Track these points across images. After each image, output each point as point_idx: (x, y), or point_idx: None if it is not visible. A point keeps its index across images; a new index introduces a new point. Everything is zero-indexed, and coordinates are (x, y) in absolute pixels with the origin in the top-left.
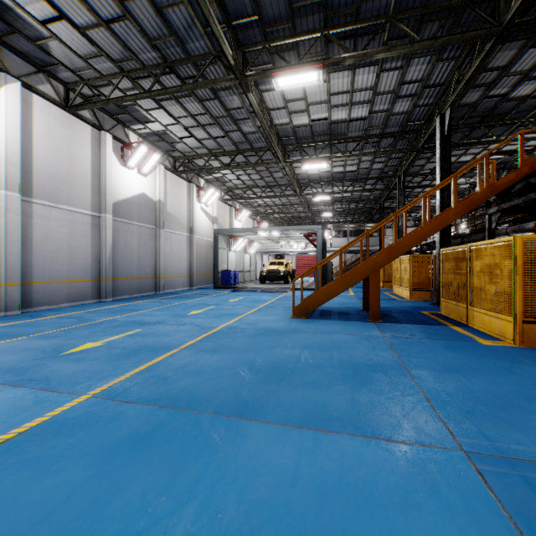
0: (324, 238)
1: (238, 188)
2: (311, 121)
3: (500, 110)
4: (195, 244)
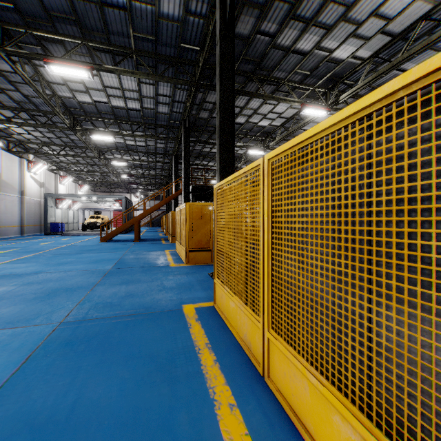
0: (129, 202)
1: (63, 162)
2: (115, 142)
3: (203, 153)
4: (26, 203)
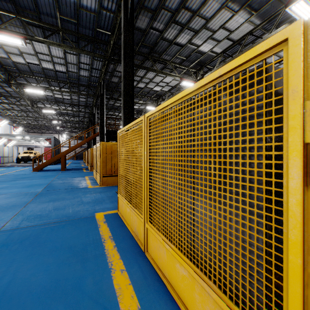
0: (57, 141)
1: None
2: (45, 95)
3: (115, 107)
4: None
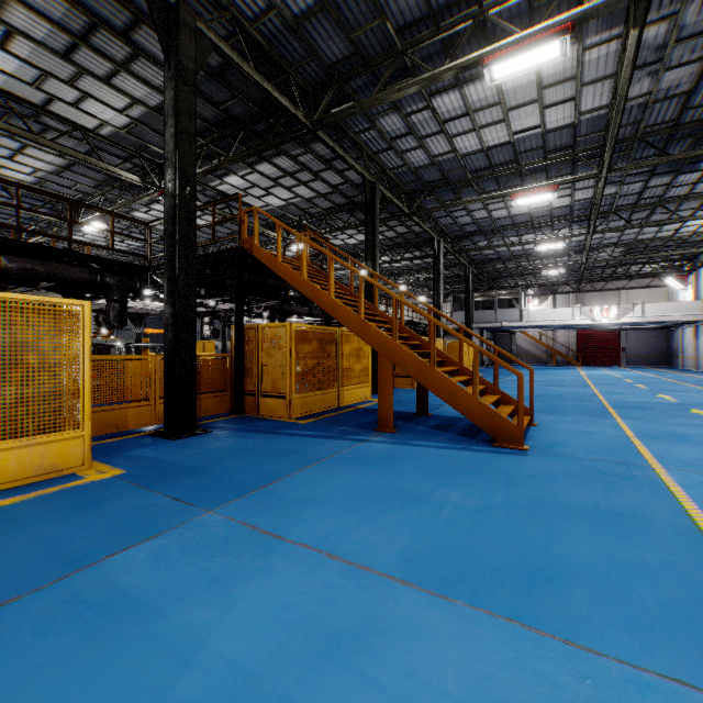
0: None
1: None
2: None
3: None
4: None
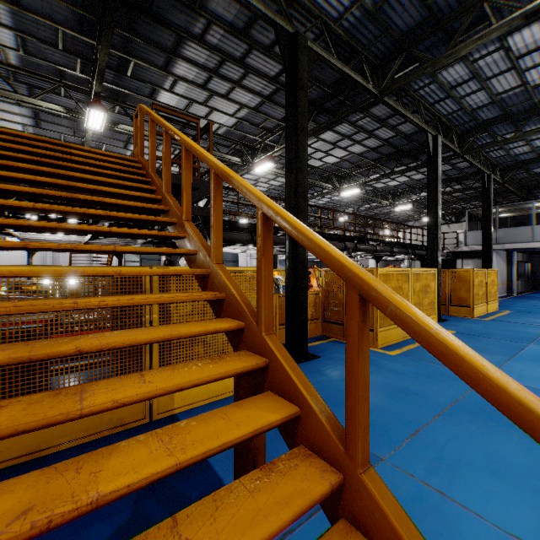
0: None
1: None
2: None
3: None
4: None
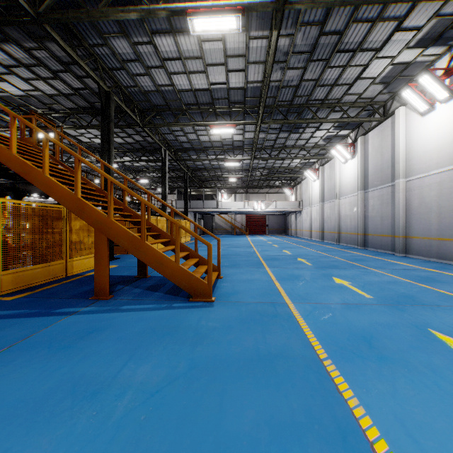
0: None
1: None
2: None
3: None
4: None
